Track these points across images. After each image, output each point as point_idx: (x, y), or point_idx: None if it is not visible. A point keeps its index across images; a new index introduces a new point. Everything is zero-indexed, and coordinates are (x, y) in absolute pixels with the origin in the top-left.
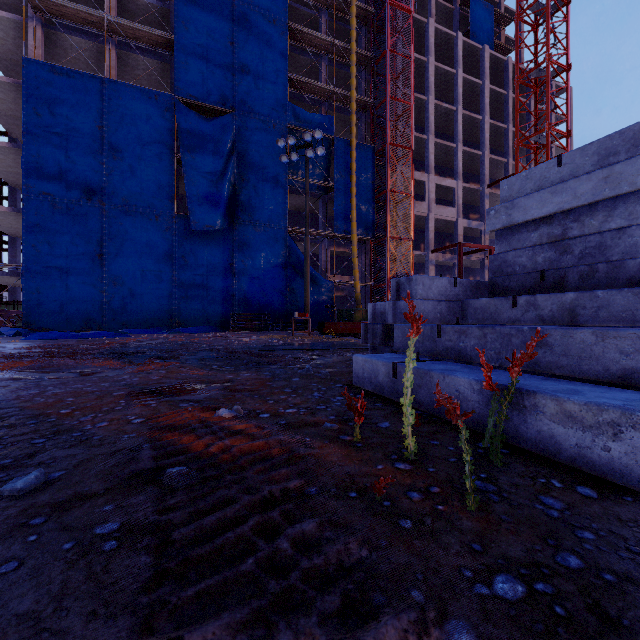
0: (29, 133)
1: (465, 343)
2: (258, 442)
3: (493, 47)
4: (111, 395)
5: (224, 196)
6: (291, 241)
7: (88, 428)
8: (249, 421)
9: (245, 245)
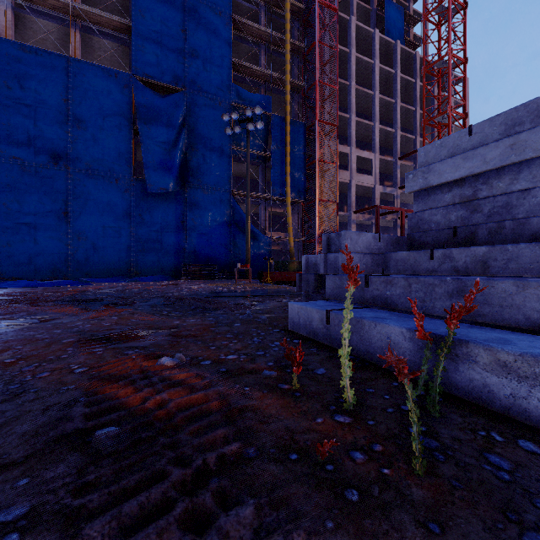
0: (0, 104)
1: (391, 292)
2: (196, 395)
3: (404, 43)
4: (60, 342)
5: (176, 163)
6: (235, 202)
7: (27, 379)
8: (190, 369)
9: (195, 205)
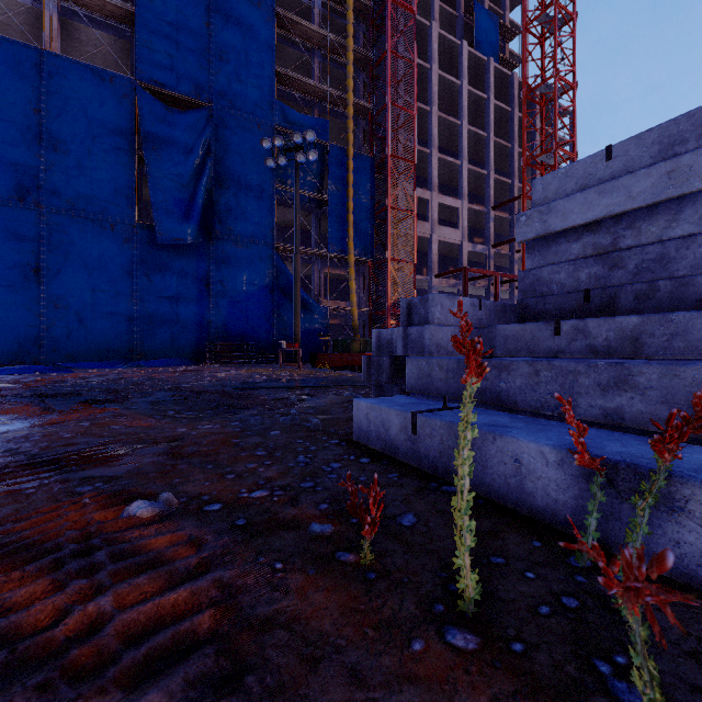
0: None
1: (507, 383)
2: (174, 595)
3: (498, 61)
4: None
5: (198, 204)
6: (279, 260)
7: None
8: (181, 524)
9: (224, 263)
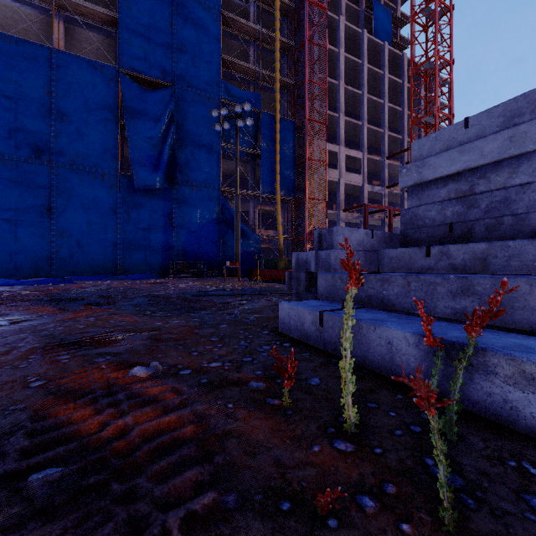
0: None
1: (388, 291)
2: (168, 417)
3: (391, 44)
4: (23, 348)
5: (164, 159)
6: (224, 200)
7: None
8: (166, 381)
9: (183, 202)
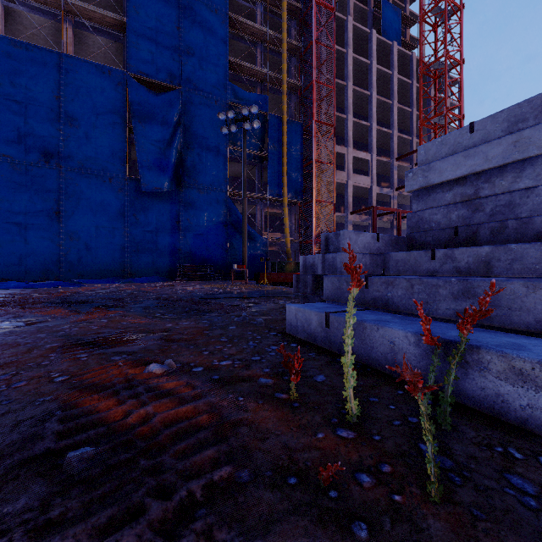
0: None
1: (392, 293)
2: (185, 407)
3: (400, 44)
4: (43, 347)
5: (171, 162)
6: (231, 202)
7: (1, 390)
8: (180, 377)
9: (190, 205)
